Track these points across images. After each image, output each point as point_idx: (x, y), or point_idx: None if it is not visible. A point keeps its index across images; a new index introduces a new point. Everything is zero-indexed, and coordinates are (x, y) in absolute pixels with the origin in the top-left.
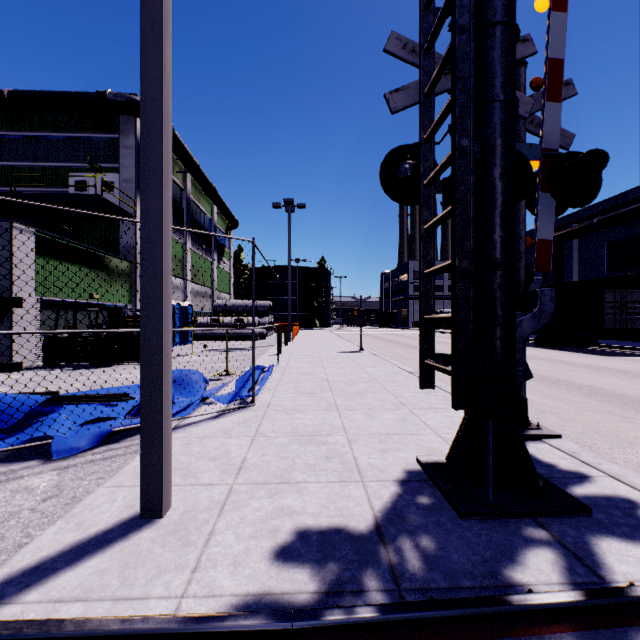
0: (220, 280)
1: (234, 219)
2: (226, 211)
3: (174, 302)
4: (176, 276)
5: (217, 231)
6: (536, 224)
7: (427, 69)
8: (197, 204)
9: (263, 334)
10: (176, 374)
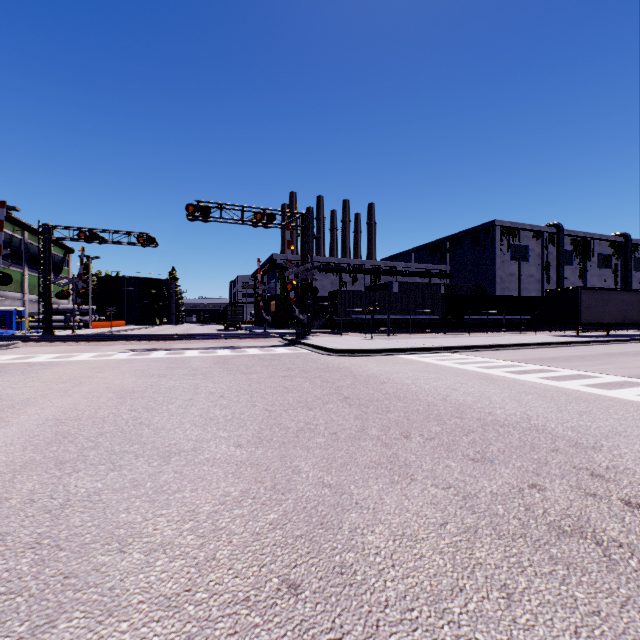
0: (58, 290)
1: (70, 249)
2: (61, 245)
3: (13, 308)
4: (16, 292)
5: (55, 257)
6: (78, 301)
7: (44, 283)
8: (35, 244)
9: (80, 326)
10: (6, 331)
